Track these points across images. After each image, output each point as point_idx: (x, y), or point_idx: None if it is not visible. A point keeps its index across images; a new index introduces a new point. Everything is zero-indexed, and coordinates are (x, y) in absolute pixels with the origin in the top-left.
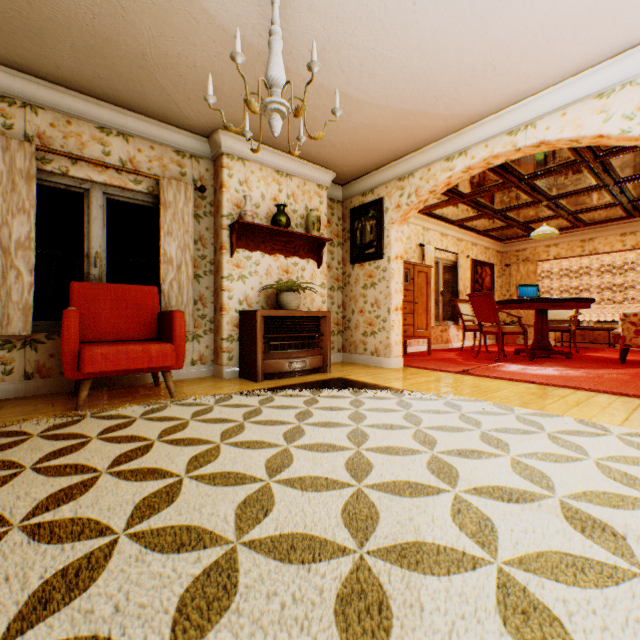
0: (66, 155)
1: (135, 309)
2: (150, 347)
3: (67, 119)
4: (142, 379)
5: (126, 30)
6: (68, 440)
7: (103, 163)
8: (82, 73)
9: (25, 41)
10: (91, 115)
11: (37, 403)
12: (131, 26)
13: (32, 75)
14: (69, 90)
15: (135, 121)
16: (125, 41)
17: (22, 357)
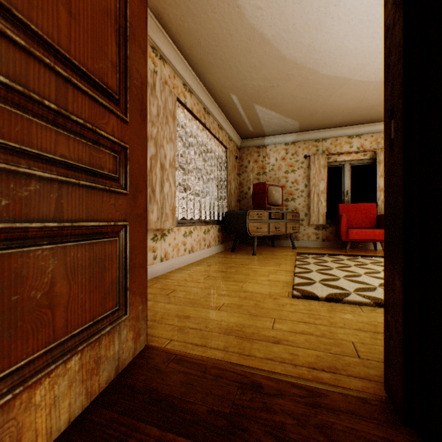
0: (335, 154)
1: (364, 214)
2: (374, 230)
3: (335, 139)
4: (366, 247)
5: (365, 103)
6: (349, 258)
7: (349, 152)
8: (343, 121)
9: (326, 121)
10: (344, 134)
11: (328, 249)
12: (367, 101)
13: (324, 129)
14: (336, 128)
15: (363, 128)
16: (363, 106)
17: (321, 233)
